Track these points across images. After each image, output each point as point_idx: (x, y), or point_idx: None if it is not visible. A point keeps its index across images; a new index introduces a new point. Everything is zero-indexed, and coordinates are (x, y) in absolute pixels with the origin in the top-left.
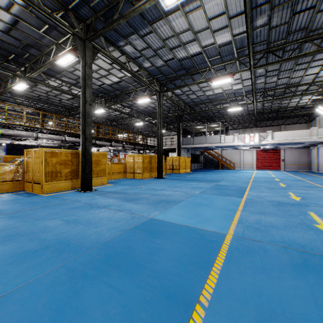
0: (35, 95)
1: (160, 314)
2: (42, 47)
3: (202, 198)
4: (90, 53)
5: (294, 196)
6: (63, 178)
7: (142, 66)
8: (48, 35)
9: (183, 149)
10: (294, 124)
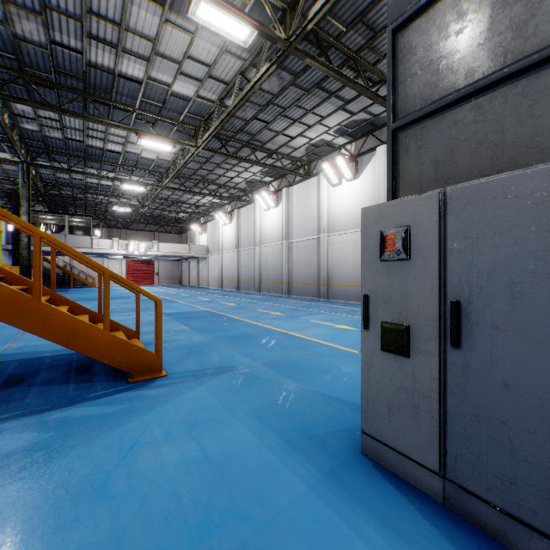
0: None
1: (222, 317)
2: None
3: None
4: None
5: (204, 298)
6: None
7: (18, 123)
8: None
9: (6, 252)
10: (168, 234)
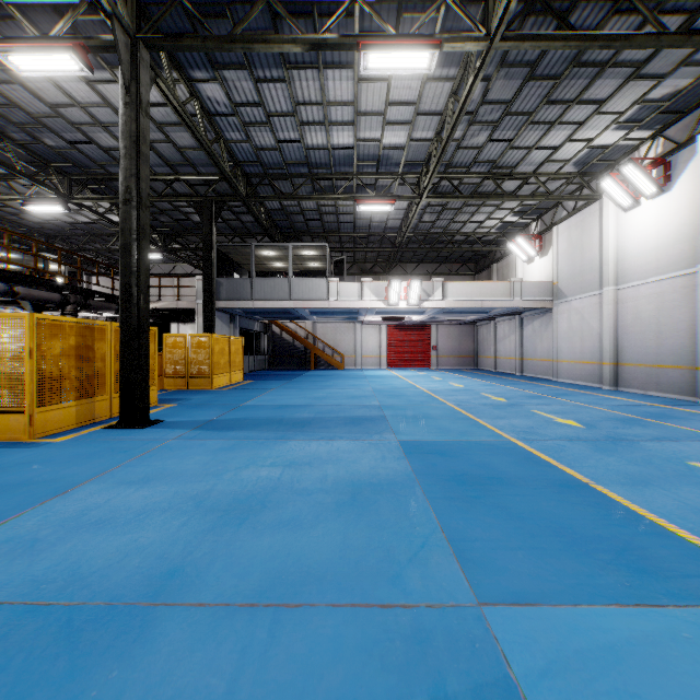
0: None
1: None
2: None
3: None
4: None
5: None
6: None
7: None
8: None
9: (218, 314)
10: (453, 276)
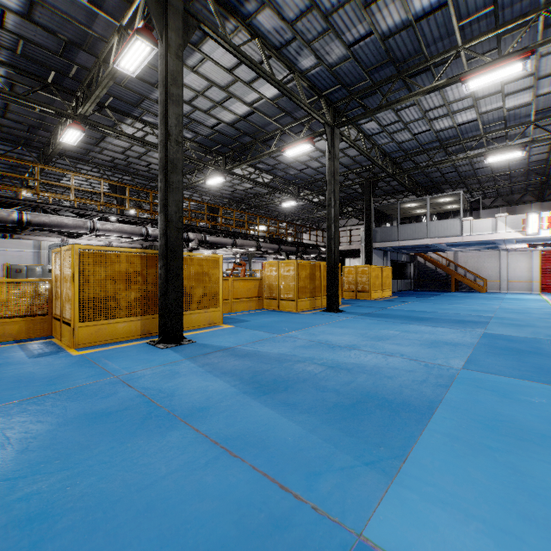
0: (107, 159)
1: None
2: (97, 46)
3: (495, 394)
4: (177, 24)
5: None
6: (122, 312)
7: (296, 67)
8: (100, 9)
9: (375, 251)
10: None
